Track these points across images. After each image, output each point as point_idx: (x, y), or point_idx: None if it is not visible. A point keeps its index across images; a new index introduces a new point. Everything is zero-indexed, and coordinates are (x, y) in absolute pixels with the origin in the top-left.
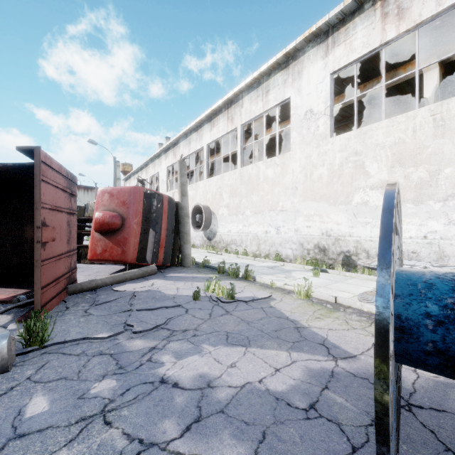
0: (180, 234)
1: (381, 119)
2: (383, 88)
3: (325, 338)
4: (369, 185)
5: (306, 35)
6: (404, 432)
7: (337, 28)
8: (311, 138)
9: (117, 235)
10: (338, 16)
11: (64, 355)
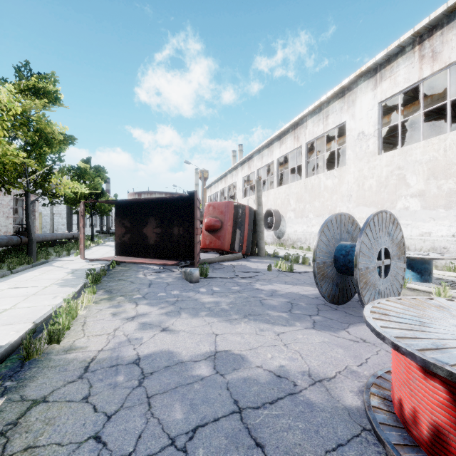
0: (256, 233)
1: None
2: (421, 115)
3: None
4: (409, 193)
5: (357, 74)
6: (348, 304)
7: (384, 66)
8: (362, 155)
9: (218, 233)
10: (383, 58)
11: (215, 281)
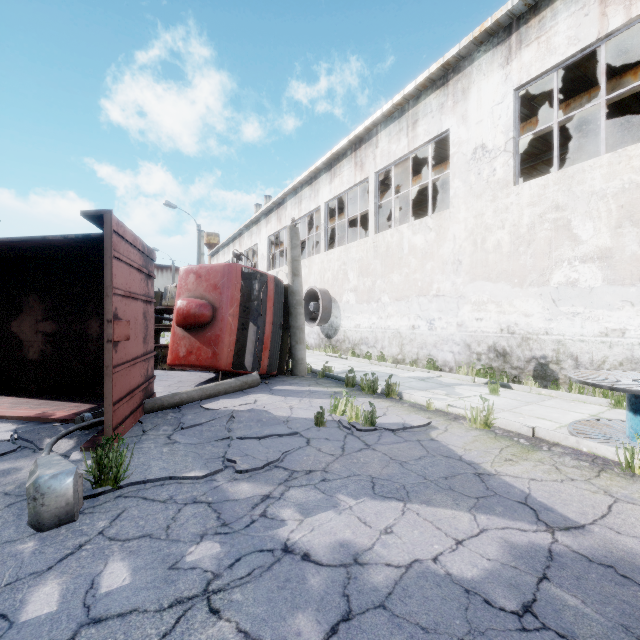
0: (290, 331)
1: (589, 155)
2: (602, 105)
3: (527, 494)
4: (578, 255)
5: (475, 35)
6: None
7: (525, 19)
8: (482, 188)
9: (206, 331)
10: (527, 2)
11: (145, 500)
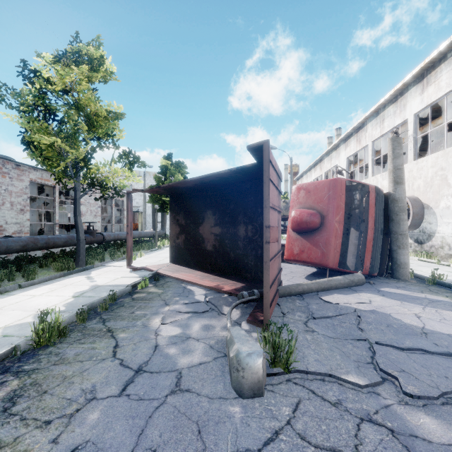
0: (390, 236)
1: None
2: None
3: None
4: None
5: None
6: None
7: None
8: None
9: (315, 235)
10: None
11: (315, 395)
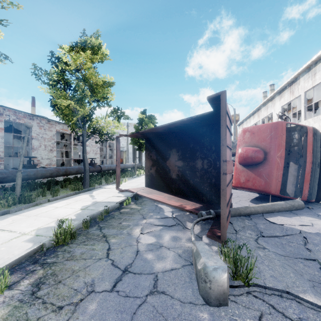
0: None
1: None
2: None
3: None
4: None
5: None
6: None
7: None
8: None
9: (259, 168)
10: None
11: (275, 311)
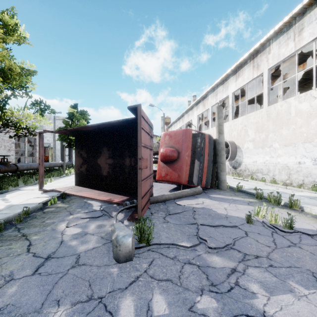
0: (217, 164)
1: None
2: None
3: None
4: None
5: None
6: None
7: None
8: None
9: (174, 164)
10: None
11: (162, 255)
